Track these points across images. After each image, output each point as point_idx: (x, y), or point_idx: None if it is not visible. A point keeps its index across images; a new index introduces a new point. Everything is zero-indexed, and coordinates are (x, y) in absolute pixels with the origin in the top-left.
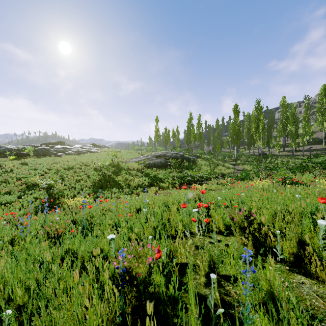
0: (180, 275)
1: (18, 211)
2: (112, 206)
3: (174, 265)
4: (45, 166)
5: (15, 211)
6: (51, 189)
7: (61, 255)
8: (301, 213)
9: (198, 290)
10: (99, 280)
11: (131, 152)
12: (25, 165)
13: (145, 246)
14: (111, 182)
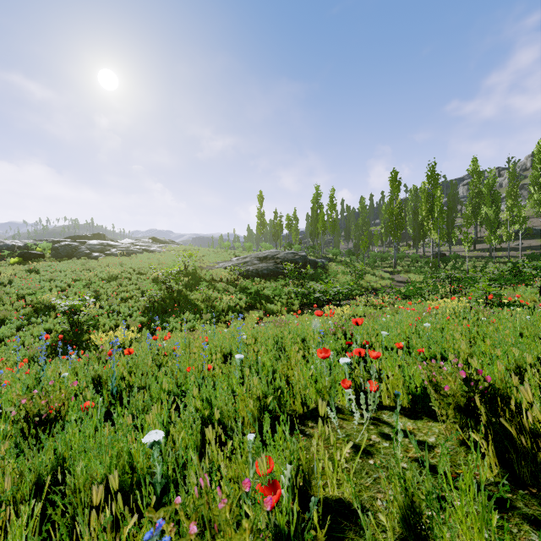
0: None
1: (14, 353)
2: (179, 347)
3: (314, 523)
4: (68, 274)
5: (9, 353)
6: (77, 315)
7: (34, 478)
8: None
9: None
10: None
11: (217, 252)
12: (34, 274)
13: (239, 451)
14: (182, 302)
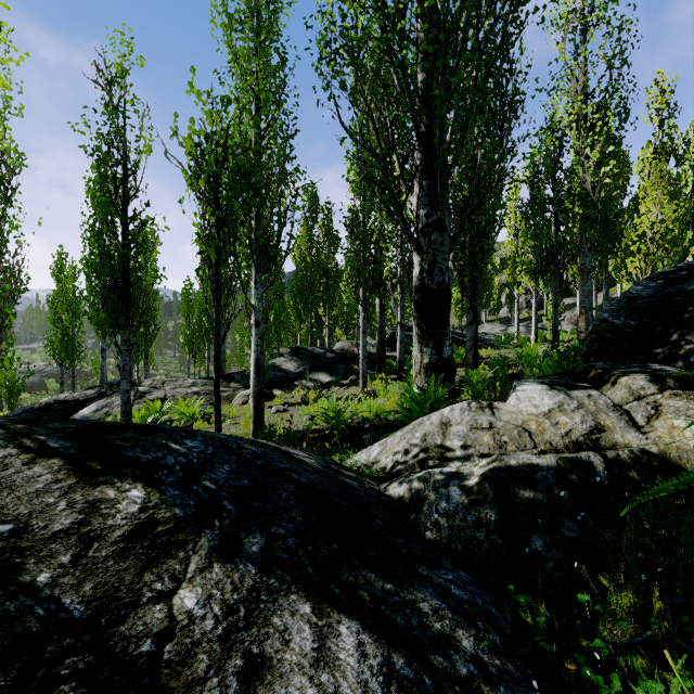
0: None
1: None
2: None
3: None
4: None
5: None
6: None
7: None
8: None
9: None
10: None
11: None
12: None
13: None
14: None
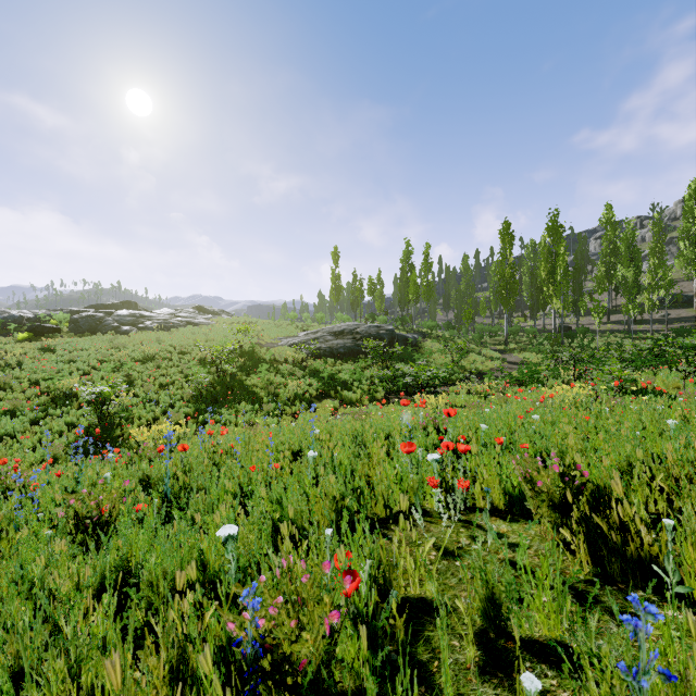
0: (407, 636)
1: (30, 453)
2: (237, 444)
3: (393, 611)
4: (92, 354)
5: (23, 453)
6: (105, 405)
7: (100, 577)
8: (695, 466)
9: (463, 687)
10: (189, 663)
11: (281, 325)
12: (49, 353)
13: (315, 552)
14: (237, 388)
